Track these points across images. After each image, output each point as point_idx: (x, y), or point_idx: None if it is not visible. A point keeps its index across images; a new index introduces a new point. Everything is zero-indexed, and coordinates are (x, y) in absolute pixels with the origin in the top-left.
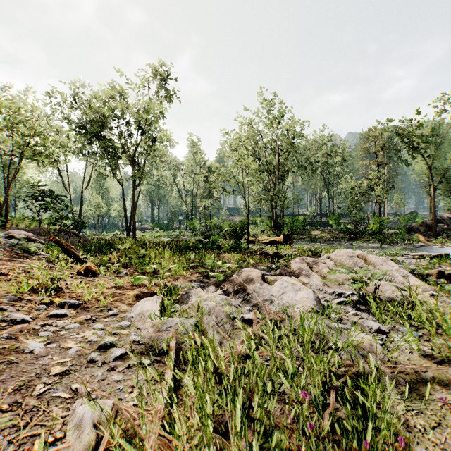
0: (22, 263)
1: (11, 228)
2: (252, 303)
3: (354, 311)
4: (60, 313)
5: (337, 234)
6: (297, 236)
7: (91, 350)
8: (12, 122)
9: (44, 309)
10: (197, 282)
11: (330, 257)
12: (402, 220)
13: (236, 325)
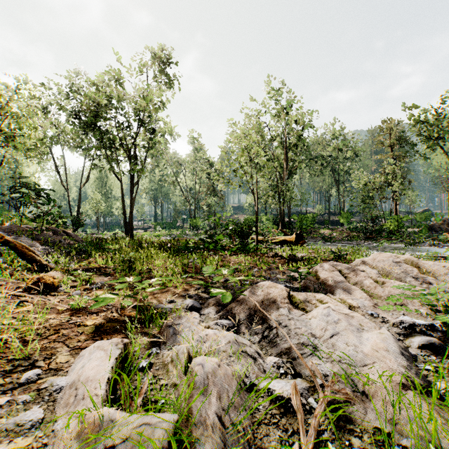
0: None
1: None
2: (279, 346)
3: None
4: None
5: (349, 233)
6: (306, 235)
7: None
8: None
9: None
10: (194, 299)
11: (366, 262)
12: (418, 218)
13: (257, 409)
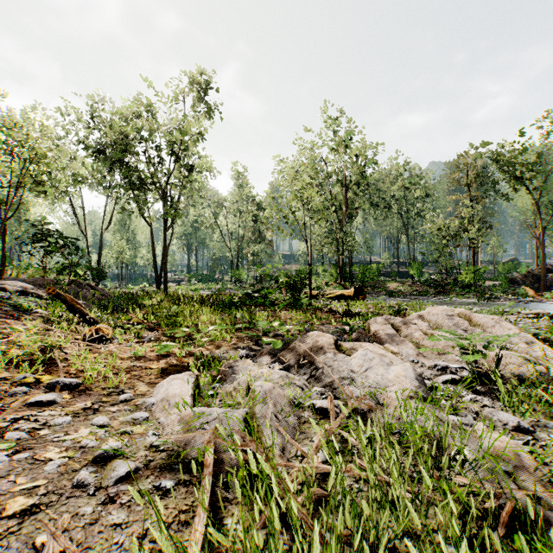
0: (9, 325)
1: (7, 279)
2: (324, 382)
3: (471, 396)
4: (46, 400)
5: (420, 287)
6: (369, 289)
7: (82, 463)
8: (10, 144)
9: (23, 392)
10: (245, 351)
11: (421, 316)
12: (500, 269)
13: (303, 416)
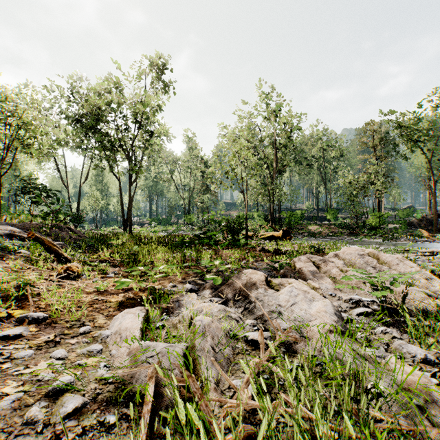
0: None
1: (0, 223)
2: (256, 314)
3: (382, 328)
4: (14, 334)
5: (335, 229)
6: (294, 231)
7: (36, 398)
8: (4, 114)
9: None
10: (192, 285)
11: (337, 255)
12: (400, 214)
13: (237, 347)
